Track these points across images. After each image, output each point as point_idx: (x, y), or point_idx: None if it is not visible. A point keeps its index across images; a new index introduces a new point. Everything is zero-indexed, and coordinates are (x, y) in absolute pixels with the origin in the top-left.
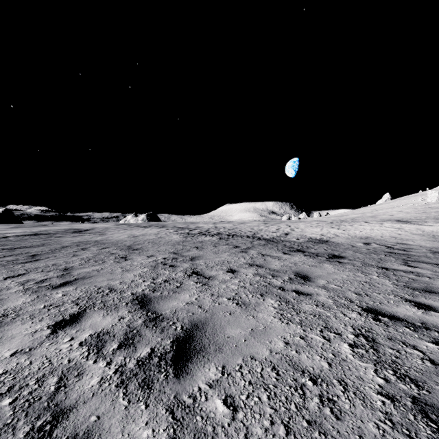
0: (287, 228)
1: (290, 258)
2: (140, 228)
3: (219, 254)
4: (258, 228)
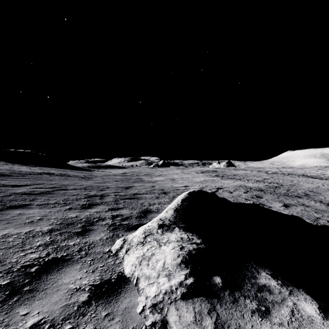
0: (328, 172)
1: (307, 178)
2: (236, 170)
3: (285, 177)
4: (309, 171)
